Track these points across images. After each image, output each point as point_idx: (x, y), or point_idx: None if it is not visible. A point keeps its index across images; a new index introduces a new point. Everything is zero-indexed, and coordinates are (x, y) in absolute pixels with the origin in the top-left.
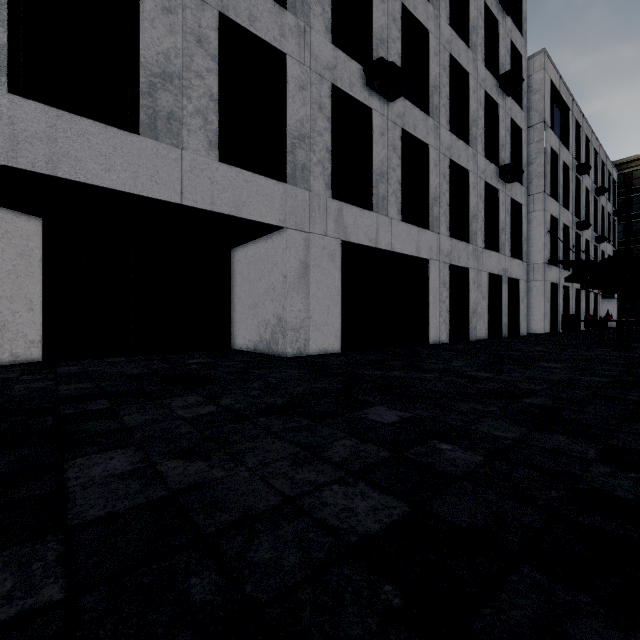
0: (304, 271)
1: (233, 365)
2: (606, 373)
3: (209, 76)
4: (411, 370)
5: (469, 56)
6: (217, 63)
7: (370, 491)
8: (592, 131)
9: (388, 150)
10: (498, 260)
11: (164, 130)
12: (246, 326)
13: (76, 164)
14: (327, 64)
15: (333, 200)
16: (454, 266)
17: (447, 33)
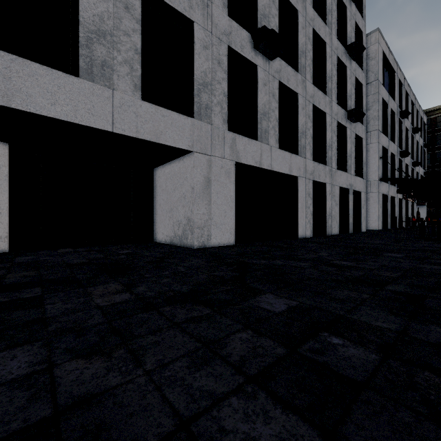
0: (207, 184)
1: (152, 255)
2: (440, 262)
3: (134, 35)
4: (289, 259)
5: (326, 31)
6: (140, 25)
7: (272, 407)
8: (410, 88)
9: (269, 96)
10: (346, 178)
11: (99, 74)
12: (164, 225)
13: (27, 98)
14: (224, 31)
15: (229, 132)
16: (316, 182)
17: (311, 13)
